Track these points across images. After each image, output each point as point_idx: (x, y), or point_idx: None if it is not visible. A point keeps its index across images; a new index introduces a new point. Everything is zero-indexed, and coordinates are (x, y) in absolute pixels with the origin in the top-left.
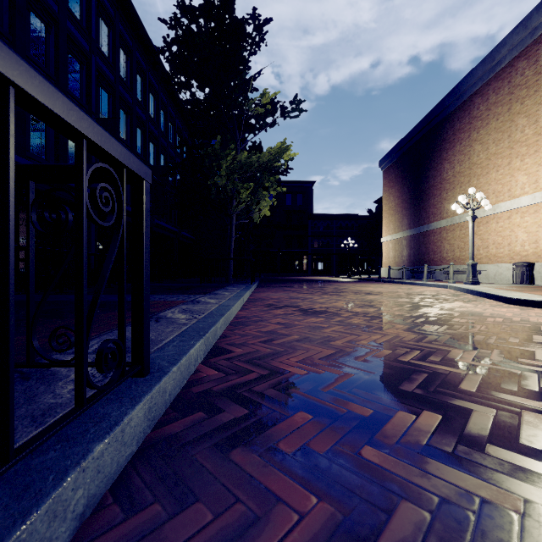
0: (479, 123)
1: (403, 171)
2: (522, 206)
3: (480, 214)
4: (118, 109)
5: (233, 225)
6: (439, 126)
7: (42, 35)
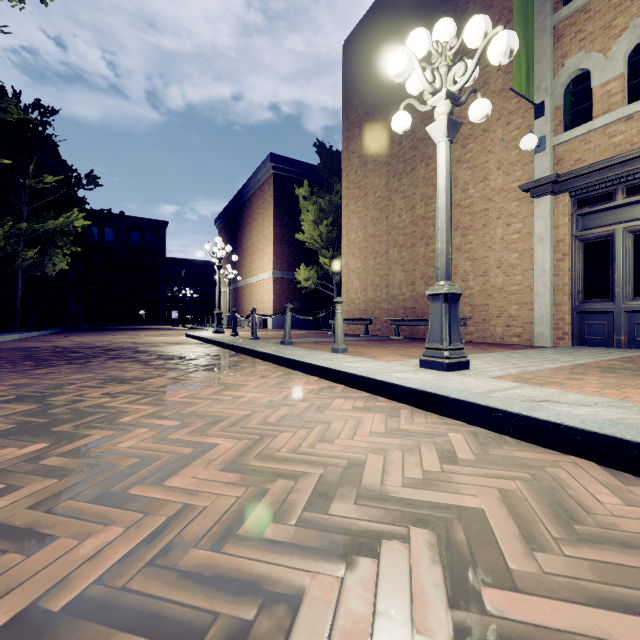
0: (255, 215)
1: (227, 235)
2: (266, 278)
3: (254, 280)
4: None
5: (19, 278)
6: (242, 208)
7: None
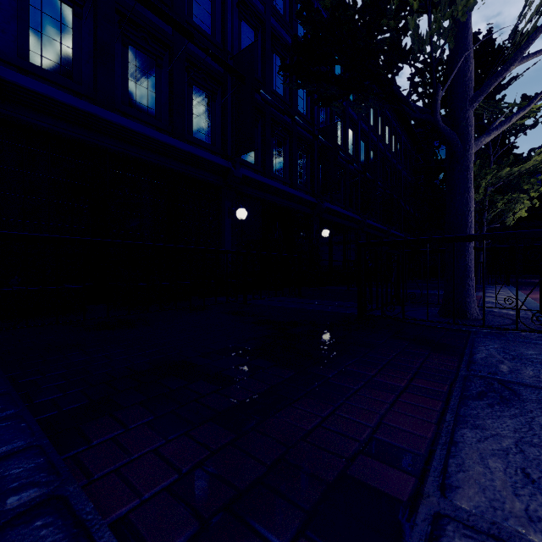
0: None
1: None
2: None
3: None
4: (370, 151)
5: (483, 231)
6: None
7: (339, 125)
